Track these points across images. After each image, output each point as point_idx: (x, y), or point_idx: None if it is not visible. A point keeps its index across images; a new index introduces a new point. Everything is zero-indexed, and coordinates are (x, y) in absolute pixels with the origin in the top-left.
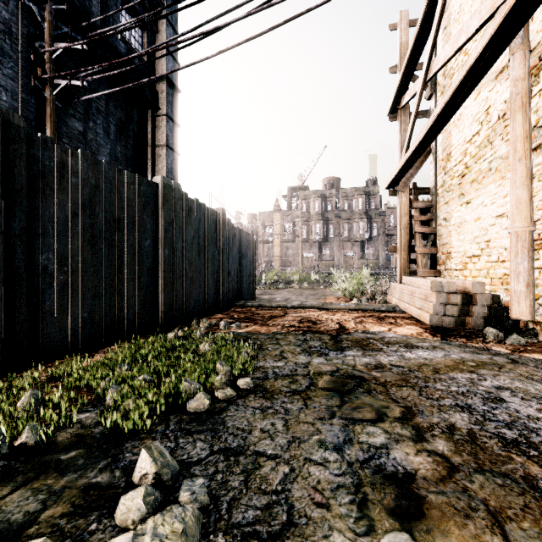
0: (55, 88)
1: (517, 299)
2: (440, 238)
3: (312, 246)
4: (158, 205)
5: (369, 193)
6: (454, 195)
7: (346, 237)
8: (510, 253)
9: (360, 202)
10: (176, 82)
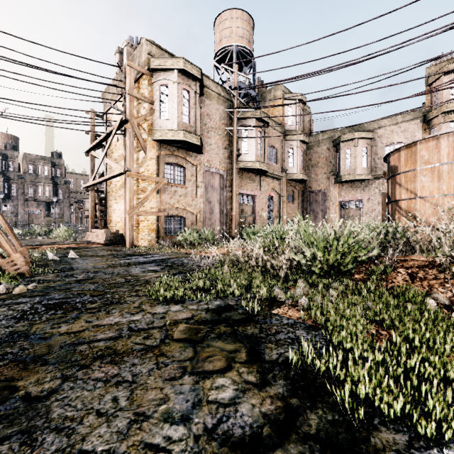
0: None
1: (125, 234)
2: (108, 213)
3: None
4: None
5: (55, 163)
6: (113, 198)
7: (32, 197)
8: (124, 222)
9: (46, 169)
10: None
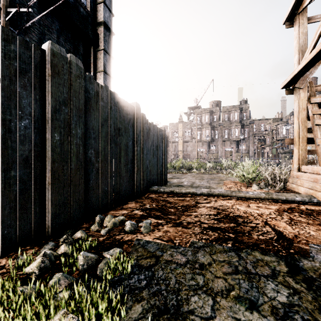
0: (8, 15)
1: None
2: None
3: (204, 144)
4: (44, 77)
5: (242, 109)
6: None
7: (226, 138)
8: None
9: (236, 115)
10: (111, 27)
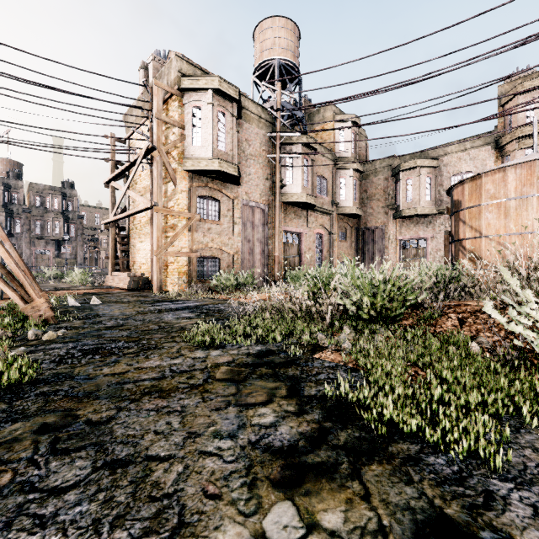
0: None
1: (152, 277)
2: (131, 254)
3: None
4: None
5: (67, 195)
6: (137, 236)
7: (39, 234)
8: (151, 264)
9: (56, 202)
10: None
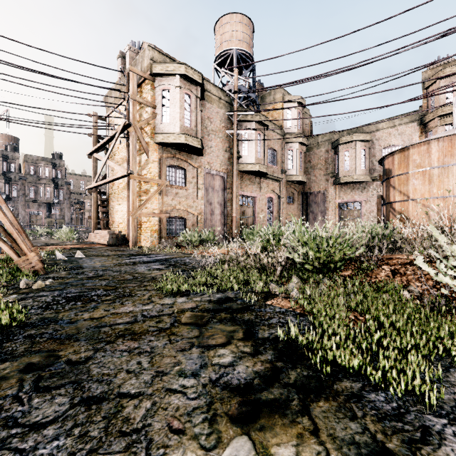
0: None
1: (128, 235)
2: (111, 215)
3: None
4: None
5: (56, 165)
6: (115, 200)
7: (33, 198)
8: (127, 223)
9: (47, 171)
10: None
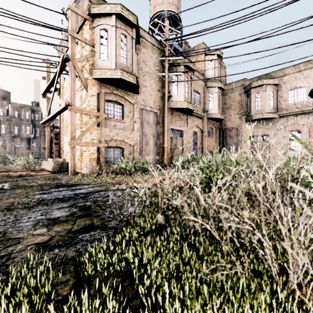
0: None
1: None
2: (61, 145)
3: None
4: None
5: (34, 110)
6: (64, 132)
7: (16, 134)
8: None
9: (27, 114)
10: None
